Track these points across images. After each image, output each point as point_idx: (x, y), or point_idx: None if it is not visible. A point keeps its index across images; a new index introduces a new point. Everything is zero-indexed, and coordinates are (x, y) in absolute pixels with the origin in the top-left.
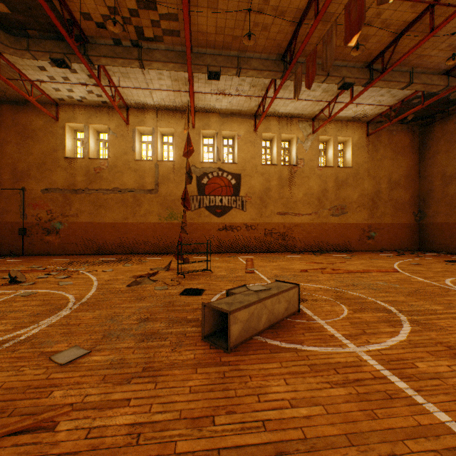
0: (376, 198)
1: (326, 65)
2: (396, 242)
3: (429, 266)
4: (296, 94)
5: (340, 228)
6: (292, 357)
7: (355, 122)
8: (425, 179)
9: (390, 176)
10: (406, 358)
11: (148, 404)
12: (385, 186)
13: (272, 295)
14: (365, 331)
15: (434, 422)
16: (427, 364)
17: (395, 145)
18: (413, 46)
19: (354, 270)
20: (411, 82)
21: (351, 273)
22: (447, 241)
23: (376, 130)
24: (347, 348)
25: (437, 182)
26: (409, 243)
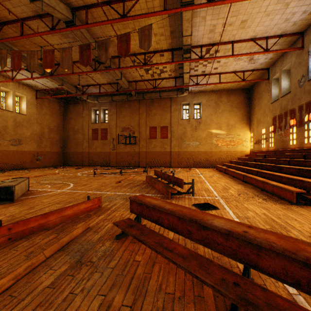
0: (42, 136)
1: (31, 68)
2: (53, 162)
3: (71, 170)
4: (0, 65)
5: (19, 154)
6: (43, 196)
7: (29, 87)
8: (67, 130)
9: (50, 125)
10: (75, 188)
11: (3, 215)
12: (47, 130)
13: (23, 181)
14: (61, 188)
15: (84, 192)
16: (80, 188)
17: (53, 109)
18: (66, 74)
19: (40, 175)
20: (63, 84)
21: (38, 176)
22: (75, 160)
23: (43, 97)
24: (58, 191)
25: (72, 132)
26: (59, 162)
